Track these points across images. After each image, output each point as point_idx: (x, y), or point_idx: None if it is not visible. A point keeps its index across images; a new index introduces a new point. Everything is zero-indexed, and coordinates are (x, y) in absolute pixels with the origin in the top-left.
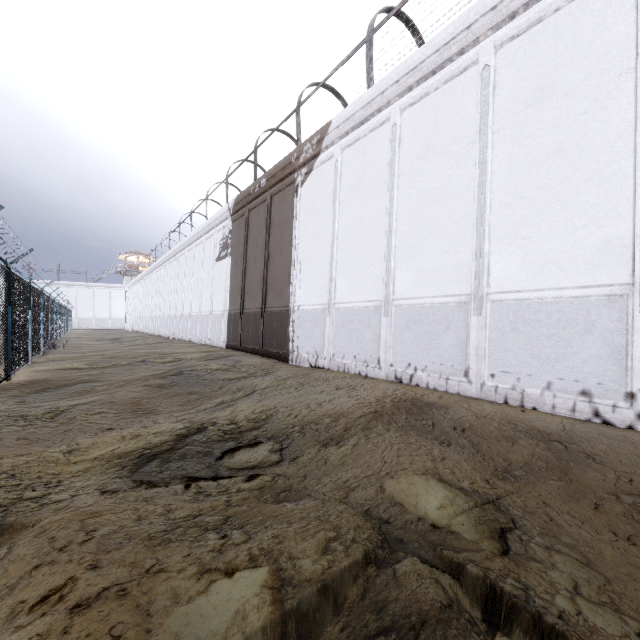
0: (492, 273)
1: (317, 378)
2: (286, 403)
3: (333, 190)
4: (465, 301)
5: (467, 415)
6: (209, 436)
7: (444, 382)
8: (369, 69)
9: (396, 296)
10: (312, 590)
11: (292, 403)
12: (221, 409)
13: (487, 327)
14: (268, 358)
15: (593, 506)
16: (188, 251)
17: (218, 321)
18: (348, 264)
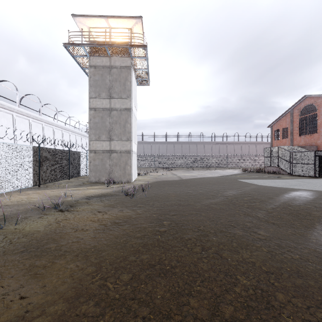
0: None
1: None
2: None
3: None
4: None
5: None
6: None
7: None
8: None
9: None
10: None
11: None
12: None
13: None
14: None
15: None
16: None
17: None
18: None
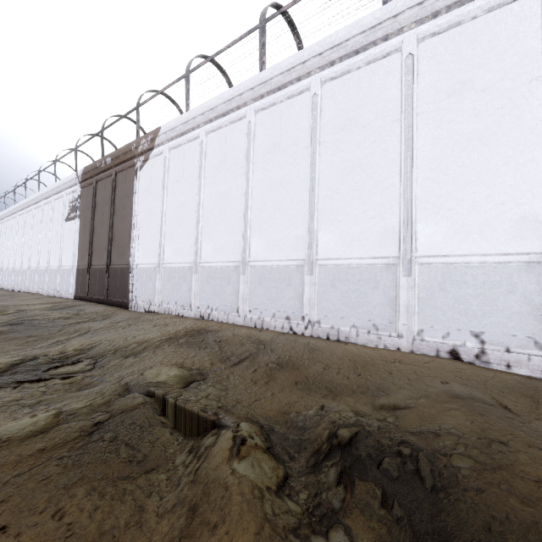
0: (251, 249)
1: (145, 319)
2: (110, 337)
3: (163, 178)
4: (238, 265)
5: (228, 335)
6: (39, 362)
7: (226, 317)
8: (187, 97)
9: (202, 260)
10: (77, 410)
11: (115, 337)
12: (55, 346)
13: (248, 282)
14: (112, 306)
15: (253, 370)
16: (36, 208)
17: (67, 275)
18: (173, 235)
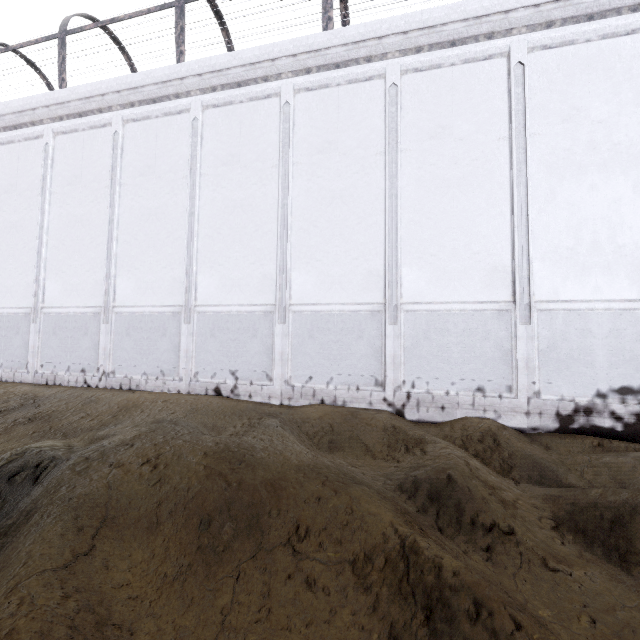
0: (47, 293)
1: None
2: None
3: None
4: (29, 312)
5: None
6: None
7: (13, 375)
8: None
9: None
10: None
11: None
12: None
13: (41, 332)
14: None
15: None
16: None
17: None
18: None
